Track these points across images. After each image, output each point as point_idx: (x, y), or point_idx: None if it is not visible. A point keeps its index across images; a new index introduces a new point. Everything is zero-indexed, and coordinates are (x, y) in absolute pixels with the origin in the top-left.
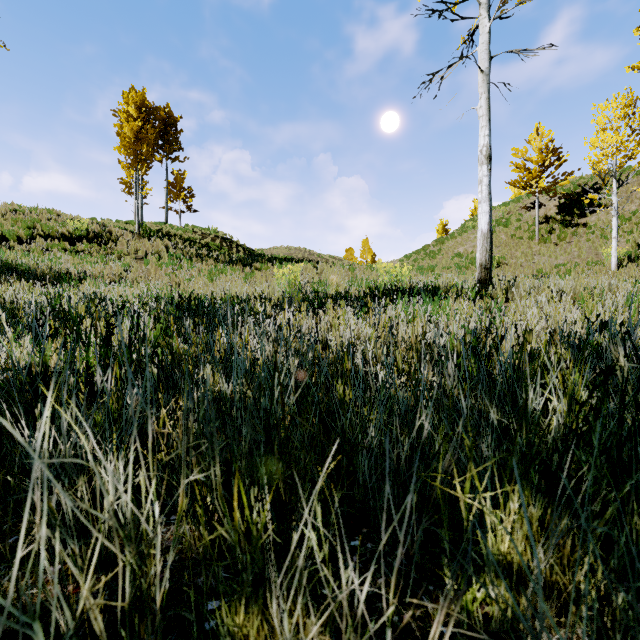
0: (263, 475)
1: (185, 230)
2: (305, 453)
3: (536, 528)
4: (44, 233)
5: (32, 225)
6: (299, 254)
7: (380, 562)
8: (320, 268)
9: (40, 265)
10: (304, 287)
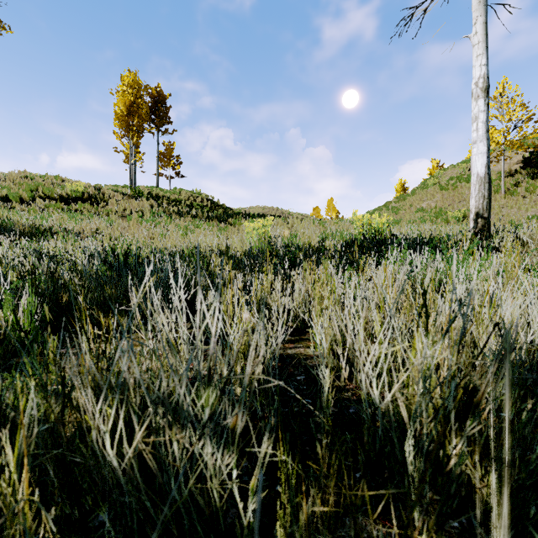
0: None
1: (173, 192)
2: None
3: None
4: (45, 195)
5: (35, 188)
6: (272, 212)
7: None
8: (291, 223)
9: (26, 222)
10: (275, 241)
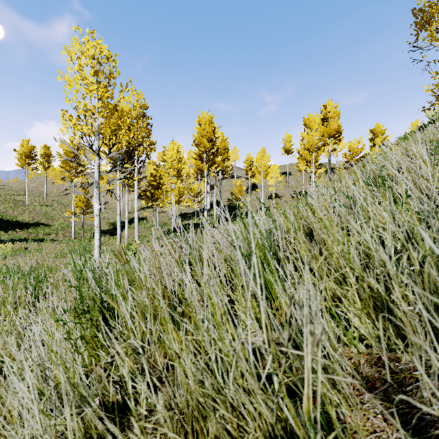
0: None
1: None
2: None
3: None
4: None
5: None
6: None
7: None
8: None
9: None
10: None
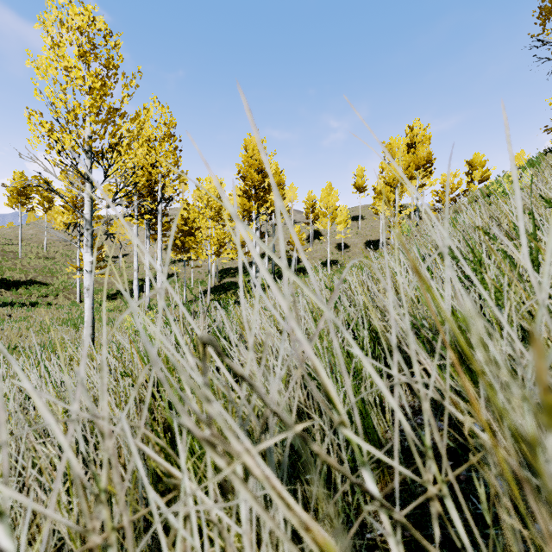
0: None
1: None
2: None
3: None
4: None
5: None
6: None
7: None
8: None
9: None
10: None
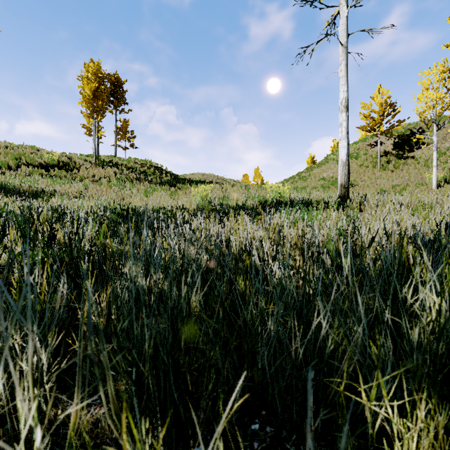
0: (170, 369)
1: (129, 161)
2: (210, 348)
3: (442, 435)
4: (27, 163)
5: (18, 157)
6: (210, 178)
7: (279, 449)
8: (224, 188)
9: (23, 185)
10: (213, 201)
